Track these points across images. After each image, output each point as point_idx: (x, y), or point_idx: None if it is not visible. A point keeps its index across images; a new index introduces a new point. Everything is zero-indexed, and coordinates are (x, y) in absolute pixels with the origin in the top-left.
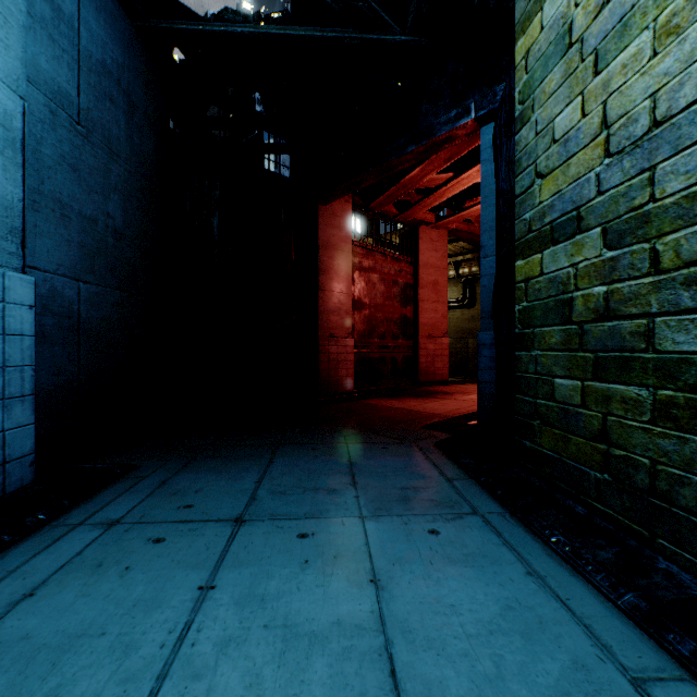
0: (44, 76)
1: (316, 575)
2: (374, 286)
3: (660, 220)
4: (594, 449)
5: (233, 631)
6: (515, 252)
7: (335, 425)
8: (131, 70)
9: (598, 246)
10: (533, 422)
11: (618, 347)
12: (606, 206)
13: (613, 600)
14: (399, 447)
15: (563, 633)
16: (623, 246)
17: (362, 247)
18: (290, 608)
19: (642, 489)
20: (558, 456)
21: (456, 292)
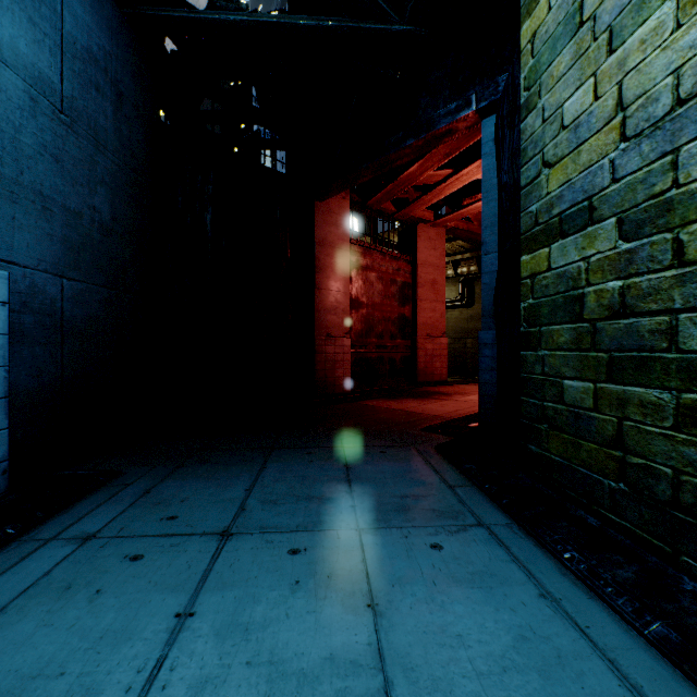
0: (23, 61)
1: (307, 599)
2: (371, 285)
3: (685, 207)
4: (608, 456)
5: (211, 669)
6: (520, 246)
7: (332, 427)
8: (119, 58)
9: (613, 238)
10: (539, 425)
11: (635, 347)
12: (621, 194)
13: (639, 629)
14: (397, 450)
15: (586, 670)
16: (641, 237)
17: (359, 245)
18: (277, 640)
19: (663, 501)
20: (567, 463)
21: (455, 291)
